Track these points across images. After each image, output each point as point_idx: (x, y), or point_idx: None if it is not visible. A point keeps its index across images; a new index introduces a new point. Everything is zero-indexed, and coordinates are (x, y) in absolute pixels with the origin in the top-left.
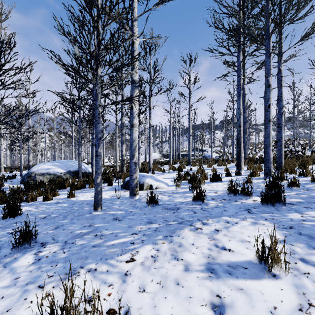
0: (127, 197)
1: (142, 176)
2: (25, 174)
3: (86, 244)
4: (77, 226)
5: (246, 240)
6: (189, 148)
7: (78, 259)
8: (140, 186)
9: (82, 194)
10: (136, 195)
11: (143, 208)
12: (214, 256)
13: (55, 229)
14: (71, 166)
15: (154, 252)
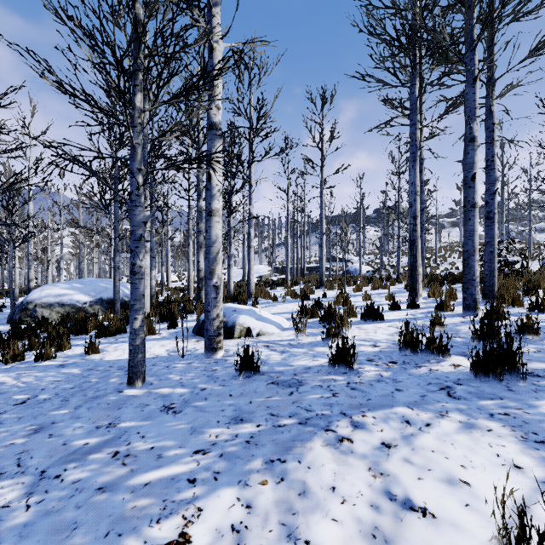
0: (200, 354)
1: (233, 311)
2: (17, 306)
3: (85, 482)
4: (81, 425)
5: (459, 480)
6: (322, 257)
7: (54, 531)
8: (228, 331)
9: (117, 345)
10: (217, 350)
11: (228, 381)
12: (389, 531)
13: (33, 433)
14: (104, 289)
15: (239, 512)
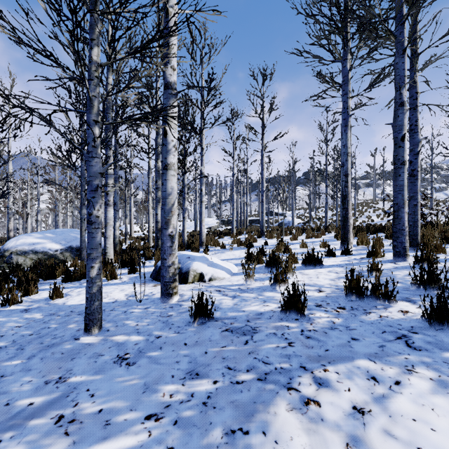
0: (156, 299)
1: (187, 258)
2: None
3: None
4: (30, 380)
5: None
6: (262, 210)
7: None
8: (182, 276)
9: (80, 290)
10: (172, 295)
11: (183, 327)
12: None
13: None
14: (73, 238)
15: None
